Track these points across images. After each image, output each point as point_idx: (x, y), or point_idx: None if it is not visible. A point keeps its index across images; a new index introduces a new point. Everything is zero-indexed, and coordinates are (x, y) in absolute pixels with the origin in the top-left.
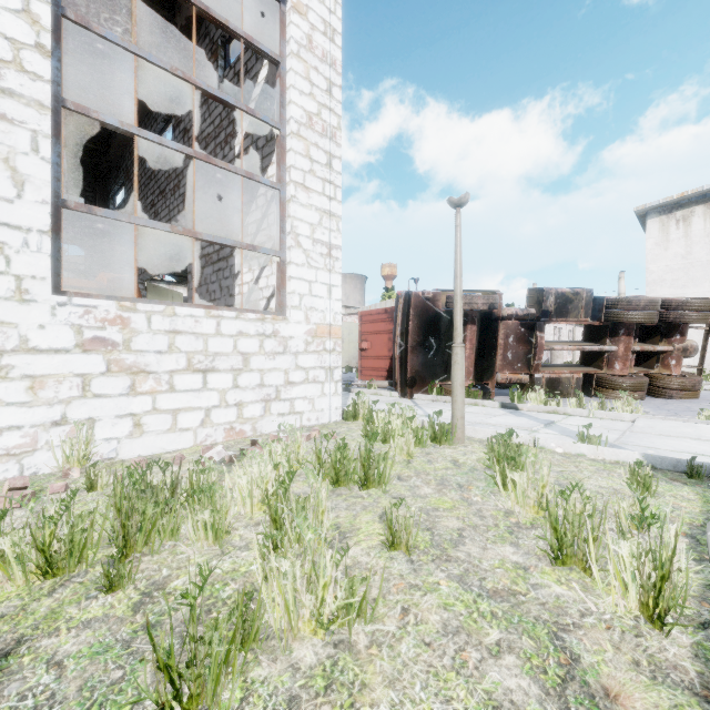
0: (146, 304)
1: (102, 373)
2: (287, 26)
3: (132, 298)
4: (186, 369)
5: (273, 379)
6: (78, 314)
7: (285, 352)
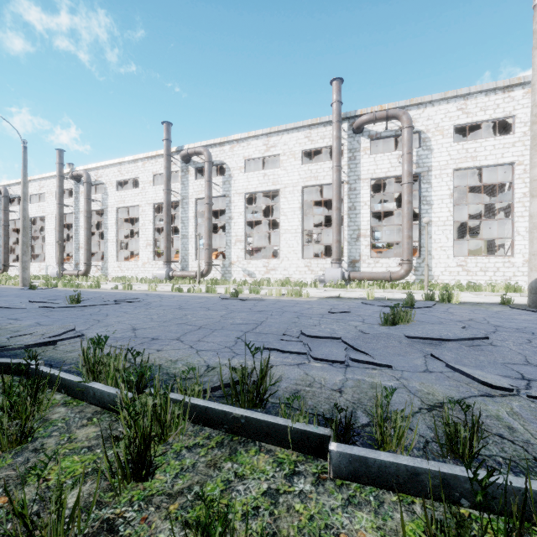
0: (470, 257)
1: (461, 271)
2: (514, 171)
3: (467, 256)
4: (480, 271)
5: (508, 274)
6: (456, 260)
7: (513, 266)
